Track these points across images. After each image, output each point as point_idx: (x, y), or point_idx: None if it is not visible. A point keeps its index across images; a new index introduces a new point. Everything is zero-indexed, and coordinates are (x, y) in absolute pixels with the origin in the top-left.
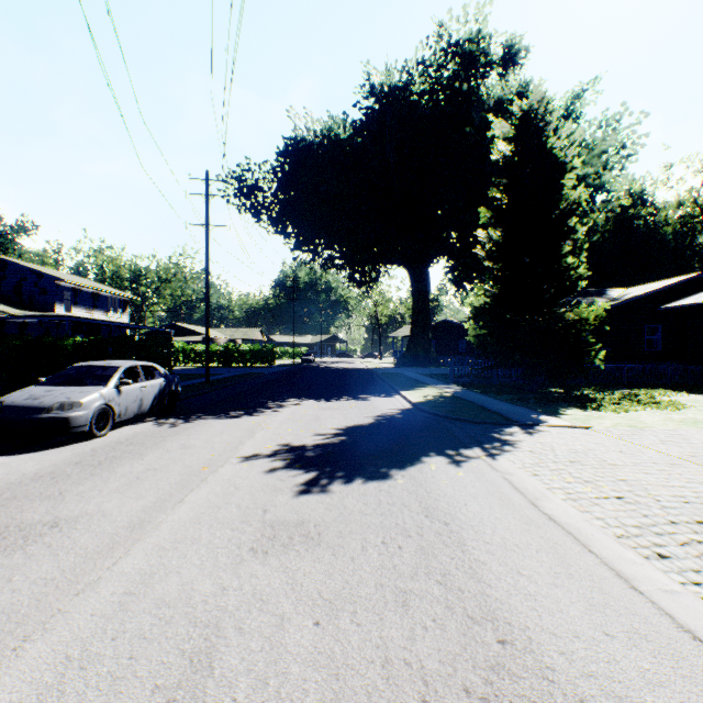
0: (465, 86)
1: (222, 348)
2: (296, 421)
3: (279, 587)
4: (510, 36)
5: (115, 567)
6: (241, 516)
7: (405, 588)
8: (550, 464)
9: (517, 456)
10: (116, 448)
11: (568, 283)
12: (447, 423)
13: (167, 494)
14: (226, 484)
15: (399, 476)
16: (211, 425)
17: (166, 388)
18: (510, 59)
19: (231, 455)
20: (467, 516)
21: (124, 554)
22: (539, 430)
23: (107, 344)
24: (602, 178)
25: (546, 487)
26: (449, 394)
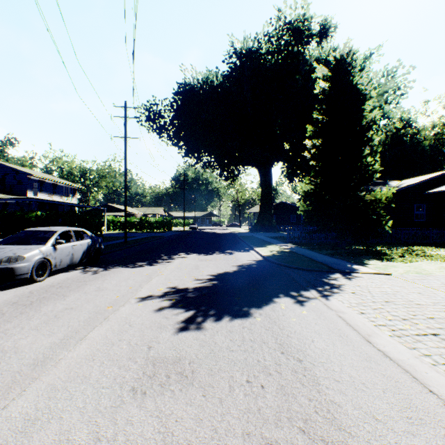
0: (295, 48)
1: (138, 220)
2: (182, 269)
3: (151, 437)
4: (324, 18)
5: (4, 411)
6: (129, 353)
7: (271, 438)
8: (371, 303)
9: (344, 297)
10: (48, 291)
11: (367, 175)
12: (288, 271)
13: (74, 331)
14: (123, 322)
15: (257, 314)
16: (122, 272)
17: (92, 246)
18: (324, 32)
19: (131, 296)
20: (316, 353)
21: (18, 395)
22: (355, 276)
23: (57, 216)
24: (384, 109)
25: (373, 324)
26: (287, 250)
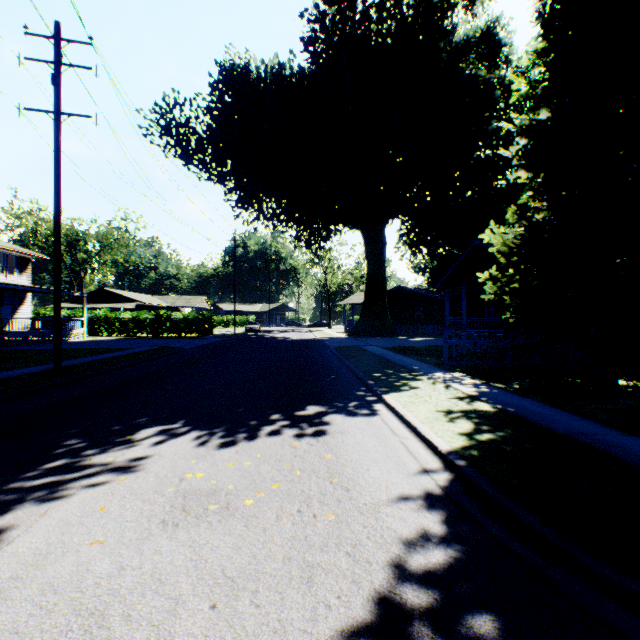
0: None
1: (151, 316)
2: None
3: None
4: None
5: None
6: None
7: None
8: None
9: None
10: None
11: None
12: None
13: None
14: None
15: None
16: None
17: None
18: None
19: None
20: None
21: None
22: None
23: None
24: None
25: None
26: (490, 408)
